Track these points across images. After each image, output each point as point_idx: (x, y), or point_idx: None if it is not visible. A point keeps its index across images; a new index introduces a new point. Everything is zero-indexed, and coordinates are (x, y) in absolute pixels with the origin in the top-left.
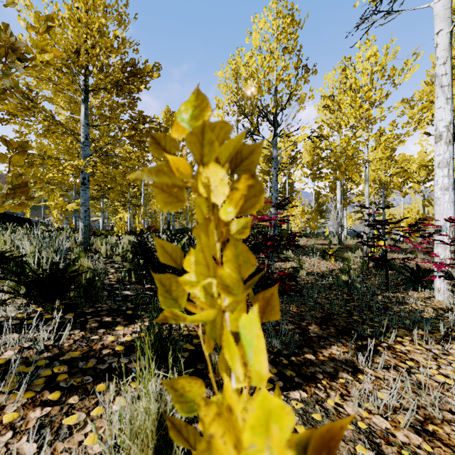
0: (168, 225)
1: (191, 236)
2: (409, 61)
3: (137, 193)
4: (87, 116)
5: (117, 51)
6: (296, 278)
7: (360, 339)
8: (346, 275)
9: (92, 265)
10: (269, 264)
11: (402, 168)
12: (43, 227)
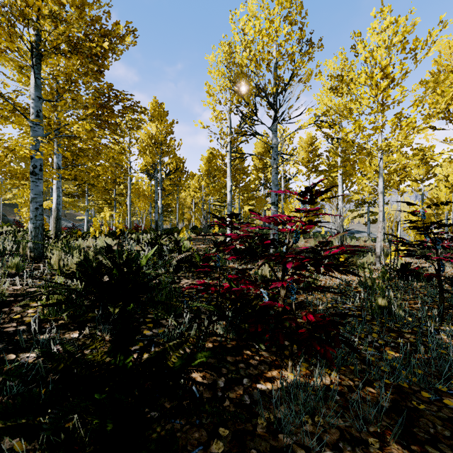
0: (155, 225)
1: (177, 238)
2: (434, 31)
3: (123, 191)
4: (39, 87)
5: None
6: (312, 300)
7: None
8: (385, 299)
9: (21, 286)
10: (286, 297)
11: (423, 159)
12: (10, 227)
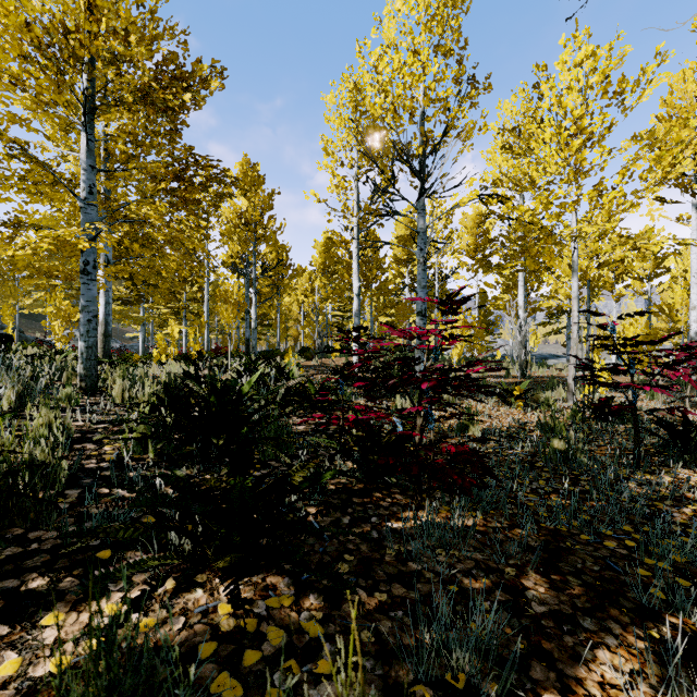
0: (246, 346)
1: (281, 364)
2: (649, 67)
3: (198, 294)
4: (93, 152)
5: (139, 28)
6: (467, 443)
7: (649, 617)
8: (562, 440)
9: (83, 422)
10: (424, 427)
11: (635, 249)
12: (36, 348)
